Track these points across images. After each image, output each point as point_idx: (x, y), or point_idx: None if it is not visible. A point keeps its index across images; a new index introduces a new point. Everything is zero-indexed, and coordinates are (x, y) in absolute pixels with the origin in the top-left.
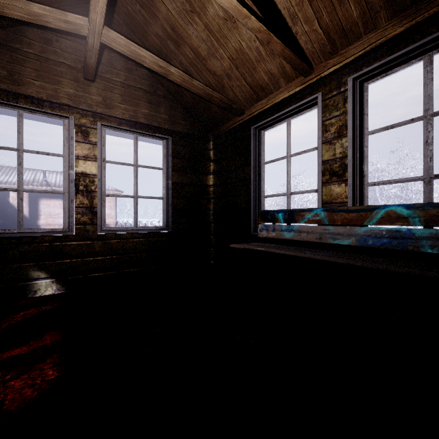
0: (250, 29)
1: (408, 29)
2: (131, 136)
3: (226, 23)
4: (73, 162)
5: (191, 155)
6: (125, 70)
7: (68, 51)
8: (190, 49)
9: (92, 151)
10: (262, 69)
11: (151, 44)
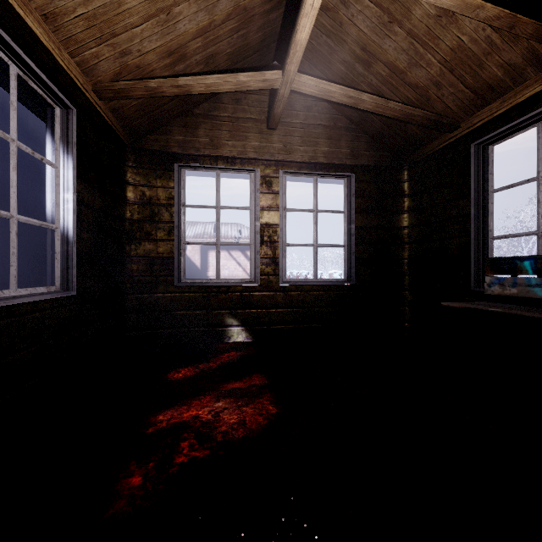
0: (481, 21)
1: None
2: (307, 179)
3: (439, 21)
4: (258, 214)
5: (378, 192)
6: (304, 109)
7: (254, 105)
8: (384, 66)
9: (275, 201)
10: (494, 63)
11: (335, 73)
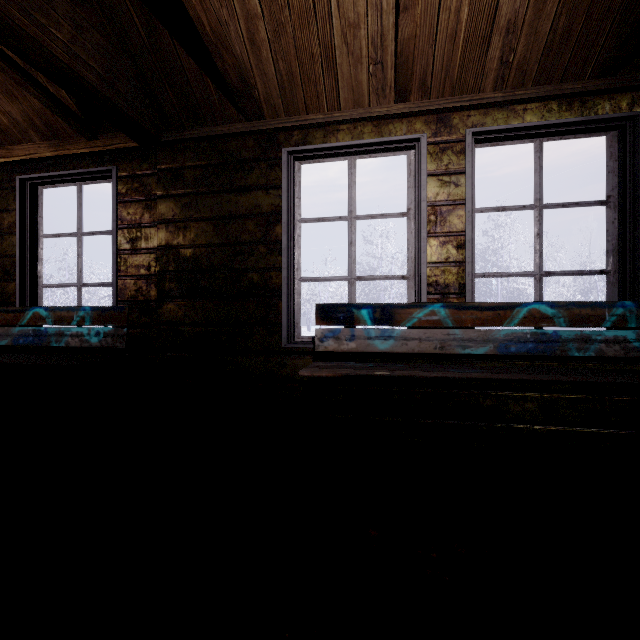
0: None
1: (56, 157)
2: None
3: None
4: None
5: None
6: None
7: None
8: None
9: None
10: None
11: None
